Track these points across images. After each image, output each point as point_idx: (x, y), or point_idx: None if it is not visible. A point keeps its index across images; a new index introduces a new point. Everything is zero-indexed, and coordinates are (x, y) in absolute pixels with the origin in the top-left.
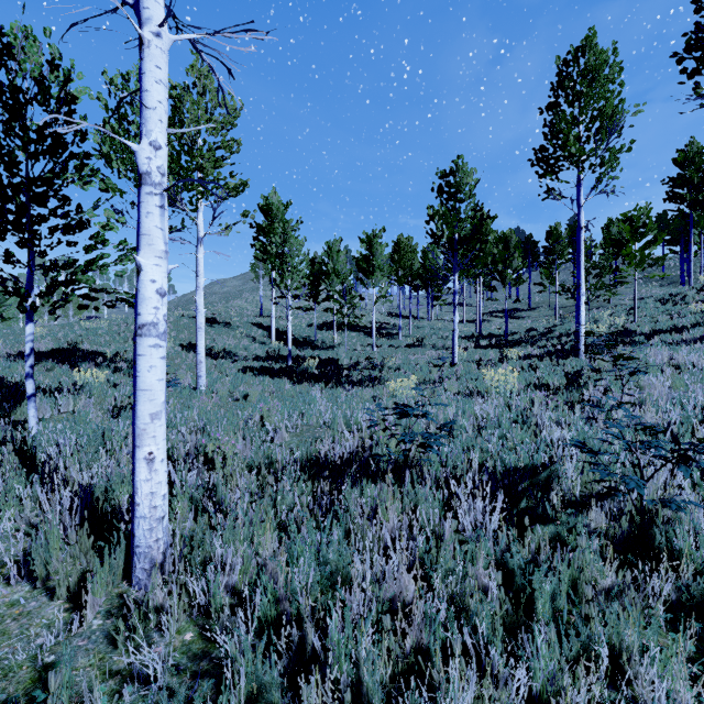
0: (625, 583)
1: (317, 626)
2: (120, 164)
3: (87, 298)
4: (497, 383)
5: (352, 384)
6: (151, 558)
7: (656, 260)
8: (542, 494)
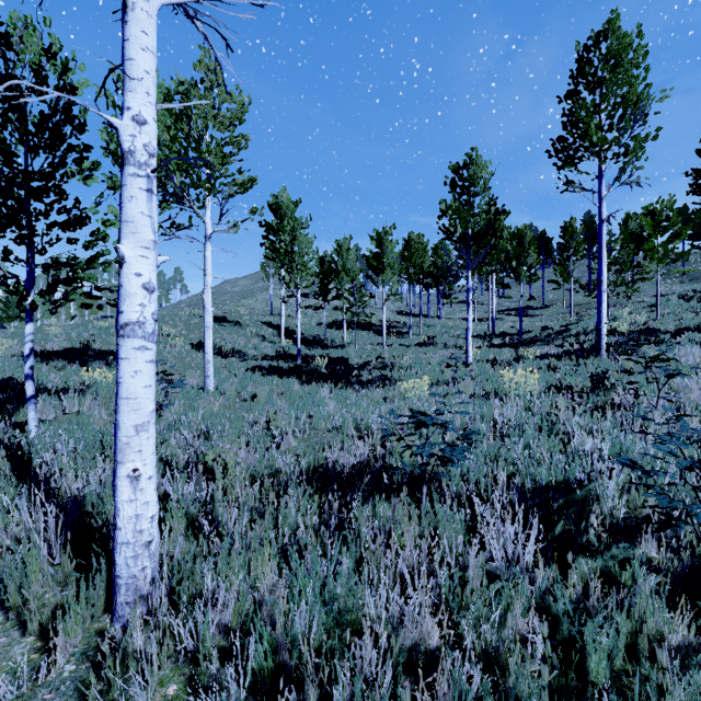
0: (700, 641)
1: (322, 680)
2: None
3: (90, 297)
4: (517, 385)
5: (362, 384)
6: (135, 588)
7: (680, 255)
8: (581, 517)
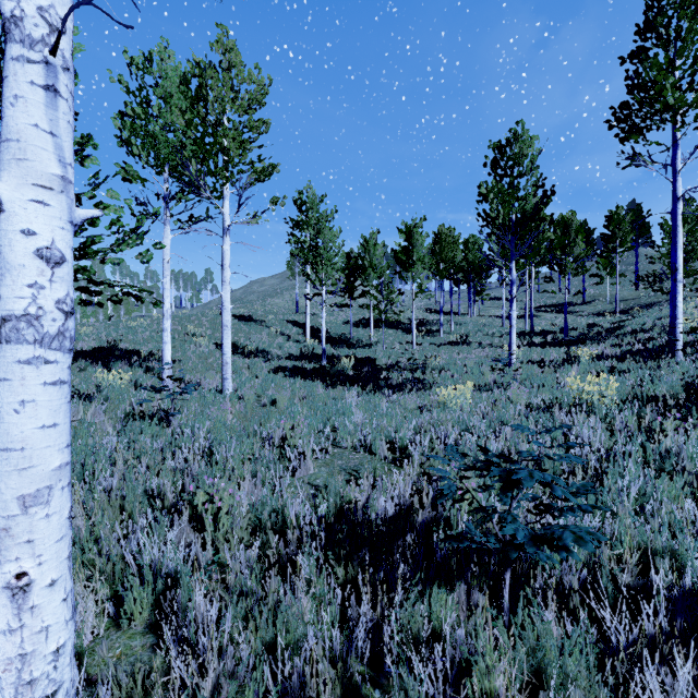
0: None
1: None
2: (141, 150)
3: (88, 292)
4: (589, 395)
5: (392, 388)
6: None
7: None
8: None
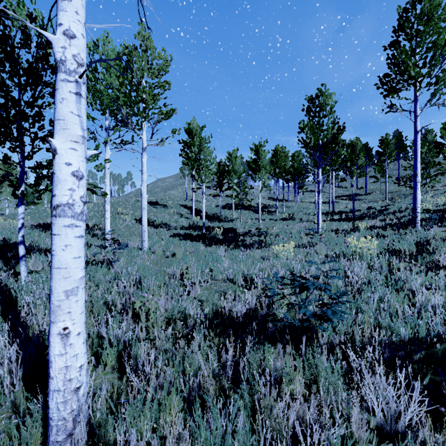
0: None
1: None
2: (92, 100)
3: None
4: (360, 249)
5: (246, 246)
6: (65, 429)
7: None
8: None
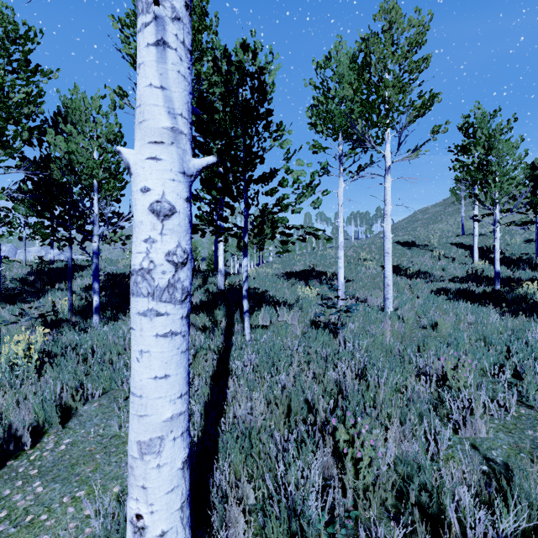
0: None
1: None
2: (323, 126)
3: (285, 235)
4: None
5: None
6: None
7: None
8: None
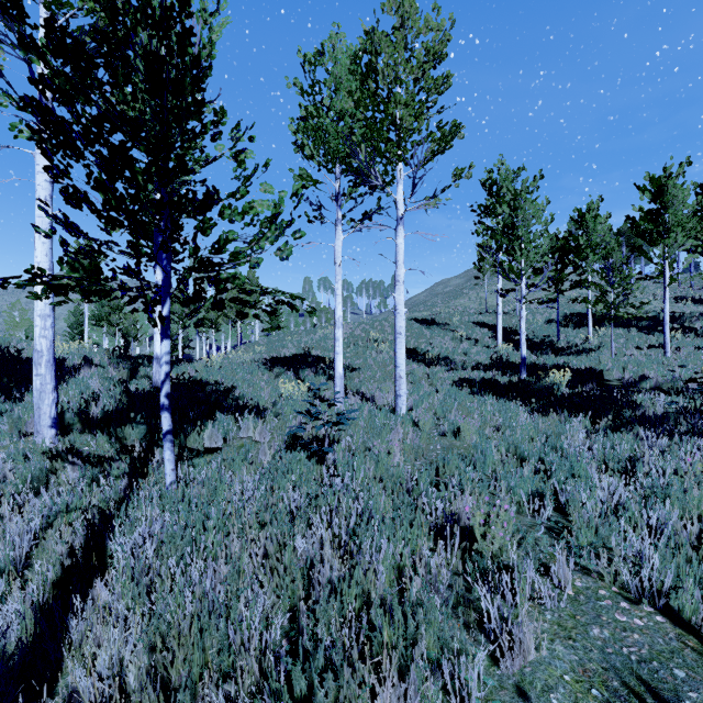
0: None
1: None
2: (313, 149)
3: (242, 303)
4: None
5: (649, 426)
6: None
7: None
8: None
